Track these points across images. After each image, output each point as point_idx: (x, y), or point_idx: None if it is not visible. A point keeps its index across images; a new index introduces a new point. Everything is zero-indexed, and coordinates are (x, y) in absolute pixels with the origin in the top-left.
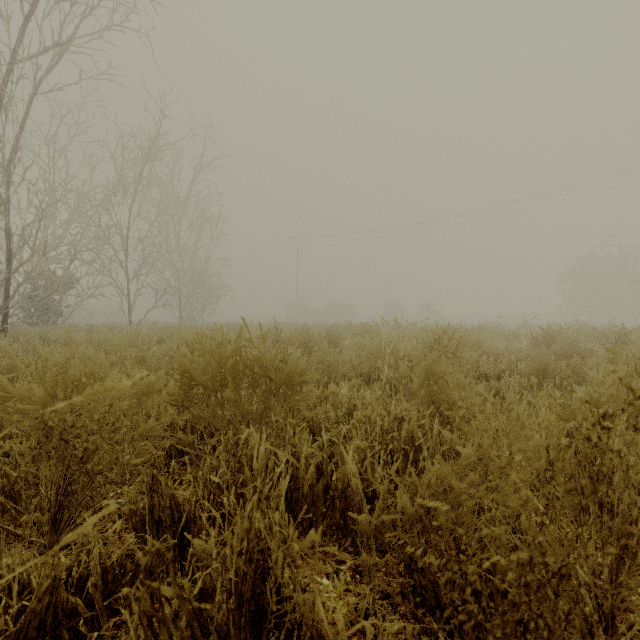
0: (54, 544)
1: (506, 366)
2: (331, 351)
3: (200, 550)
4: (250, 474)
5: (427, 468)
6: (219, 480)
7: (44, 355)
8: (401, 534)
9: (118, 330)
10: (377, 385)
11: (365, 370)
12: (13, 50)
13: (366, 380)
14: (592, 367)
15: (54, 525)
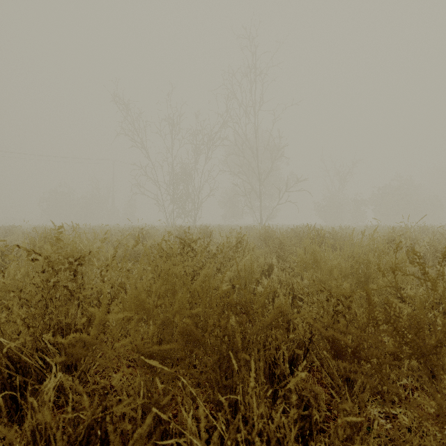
0: None
1: None
2: None
3: None
4: None
5: None
6: None
7: None
8: None
9: None
10: None
11: None
12: None
13: None
14: None
15: None
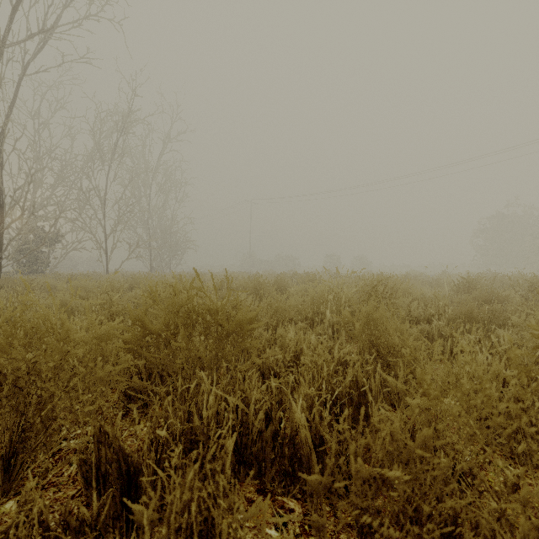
0: (7, 490)
1: (435, 311)
2: (279, 297)
3: (140, 517)
4: (199, 423)
5: (381, 427)
6: (166, 434)
7: (2, 304)
8: (355, 499)
9: (96, 278)
10: (320, 328)
11: (309, 314)
12: (4, 36)
13: (310, 323)
14: (512, 312)
15: (7, 472)
